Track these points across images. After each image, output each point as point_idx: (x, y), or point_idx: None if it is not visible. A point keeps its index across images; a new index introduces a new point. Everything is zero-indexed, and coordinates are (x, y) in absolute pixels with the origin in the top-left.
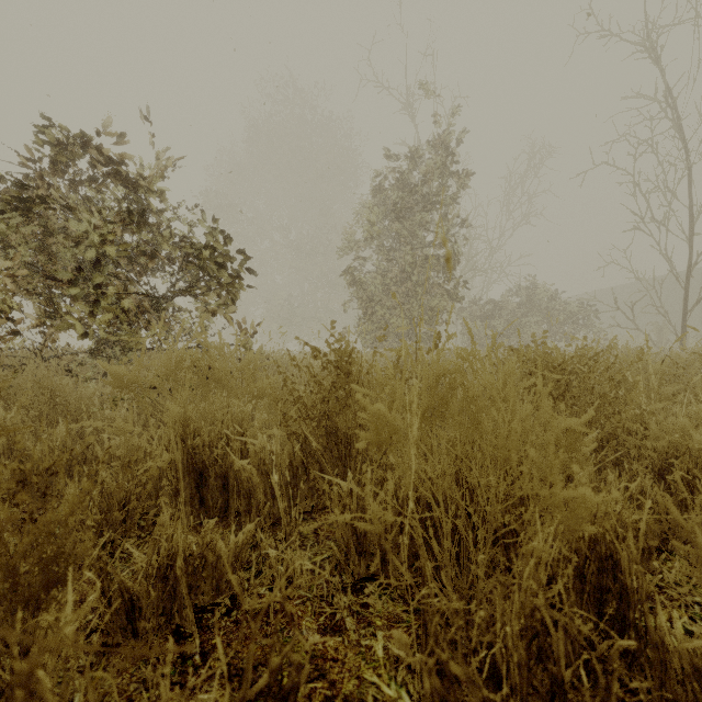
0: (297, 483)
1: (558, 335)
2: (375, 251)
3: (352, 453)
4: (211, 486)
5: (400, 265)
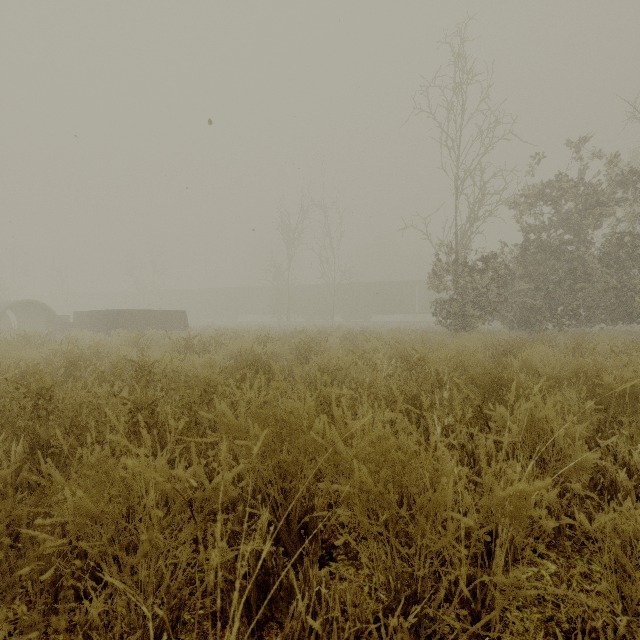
0: None
1: None
2: None
3: None
4: None
5: None
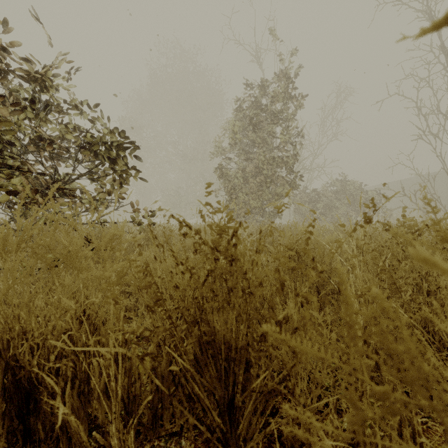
0: (162, 396)
1: (359, 213)
2: (237, 154)
3: (237, 375)
4: (42, 409)
5: (255, 164)
